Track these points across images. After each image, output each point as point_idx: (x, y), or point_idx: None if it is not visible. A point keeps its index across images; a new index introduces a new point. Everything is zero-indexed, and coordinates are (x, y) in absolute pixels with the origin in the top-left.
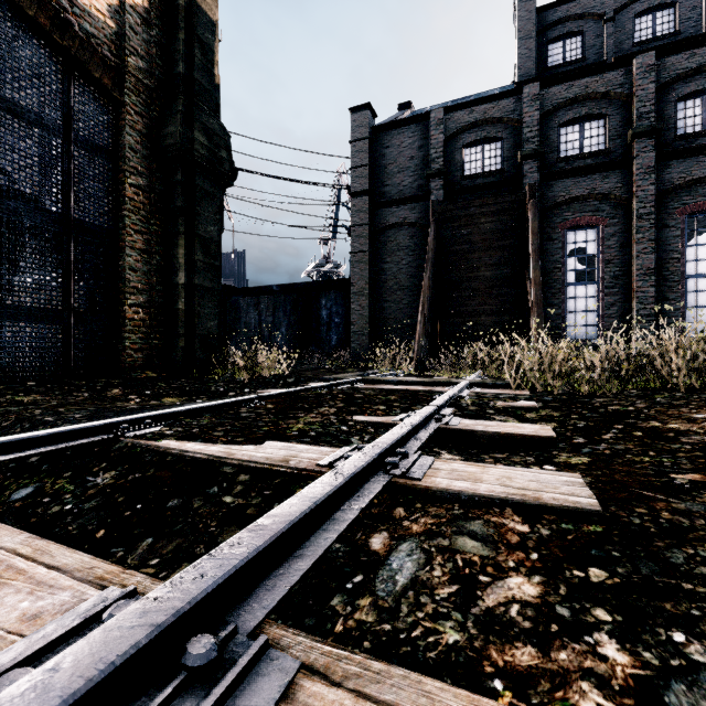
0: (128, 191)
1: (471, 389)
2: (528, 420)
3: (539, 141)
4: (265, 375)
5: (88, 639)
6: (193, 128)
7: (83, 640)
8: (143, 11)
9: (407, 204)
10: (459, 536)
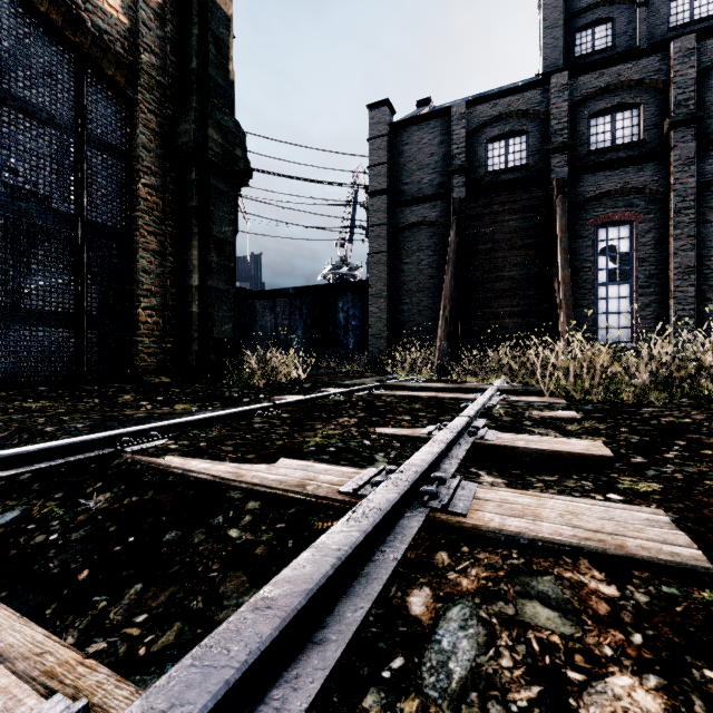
0: (141, 191)
1: (500, 397)
2: (572, 434)
3: (568, 134)
4: (280, 380)
5: None
6: (207, 125)
7: None
8: (157, 7)
9: (427, 203)
10: (526, 601)
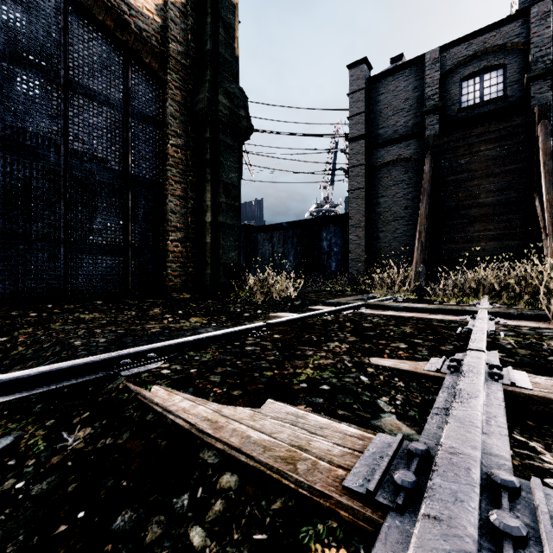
0: (170, 150)
1: (495, 321)
2: None
3: (551, 59)
4: (275, 298)
5: None
6: (218, 93)
7: None
8: (181, 6)
9: (402, 142)
10: None
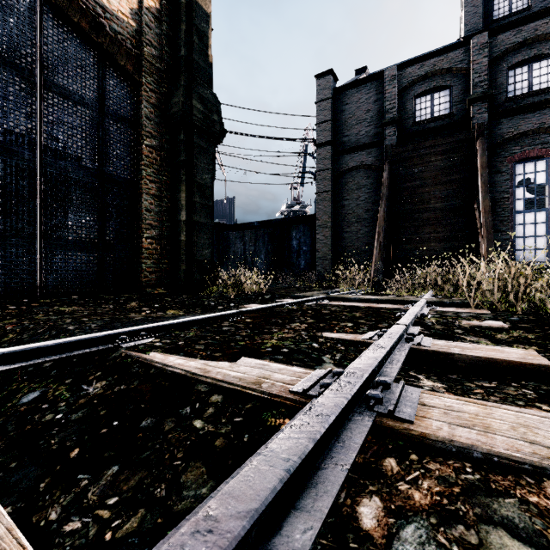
0: (144, 150)
1: (430, 308)
2: (502, 342)
3: (487, 85)
4: (247, 292)
5: None
6: (192, 98)
7: None
8: (156, 11)
9: (364, 150)
10: (490, 528)
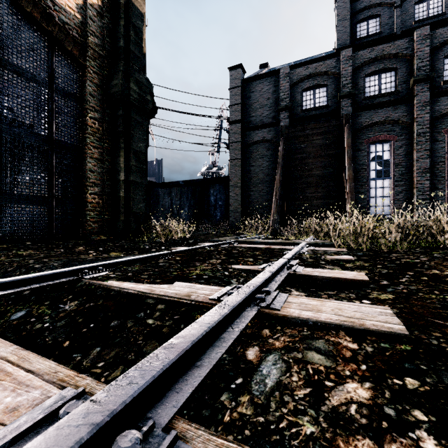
0: (89, 121)
1: (308, 248)
2: (348, 268)
3: (352, 86)
4: (174, 238)
5: (45, 435)
6: (129, 81)
7: (41, 436)
8: (98, 8)
9: (265, 128)
10: (308, 351)
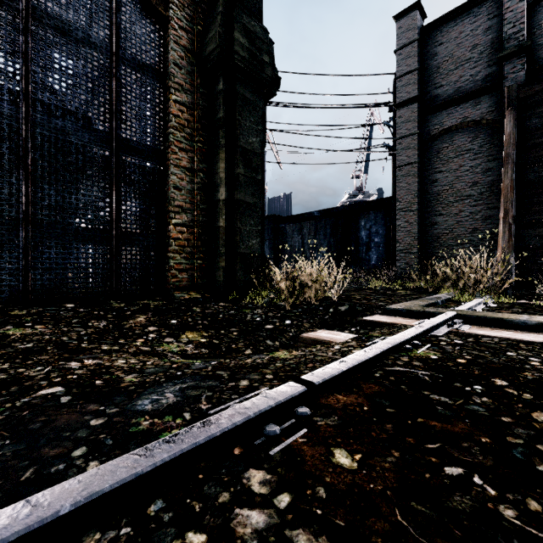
0: (172, 108)
1: None
2: None
3: None
4: (309, 300)
5: None
6: (233, 29)
7: None
8: None
9: (468, 101)
10: None
